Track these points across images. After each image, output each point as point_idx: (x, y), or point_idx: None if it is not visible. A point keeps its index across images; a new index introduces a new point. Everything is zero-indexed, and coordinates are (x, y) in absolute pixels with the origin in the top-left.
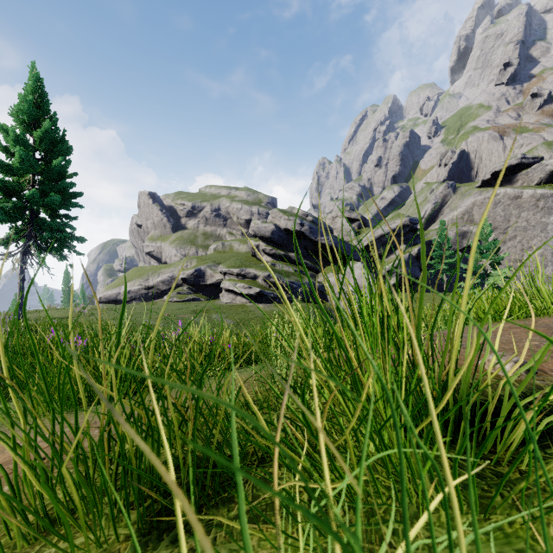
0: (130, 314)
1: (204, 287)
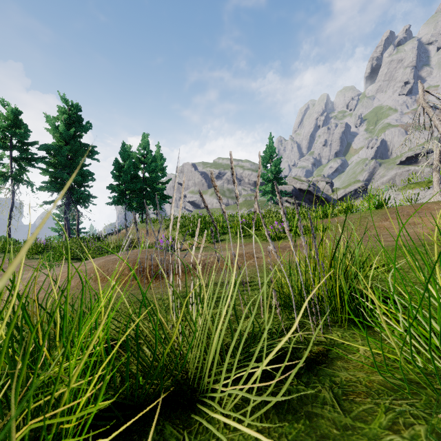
0: None
1: None
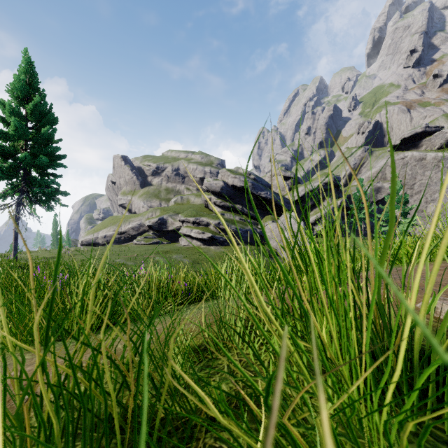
0: (96, 257)
1: (166, 232)
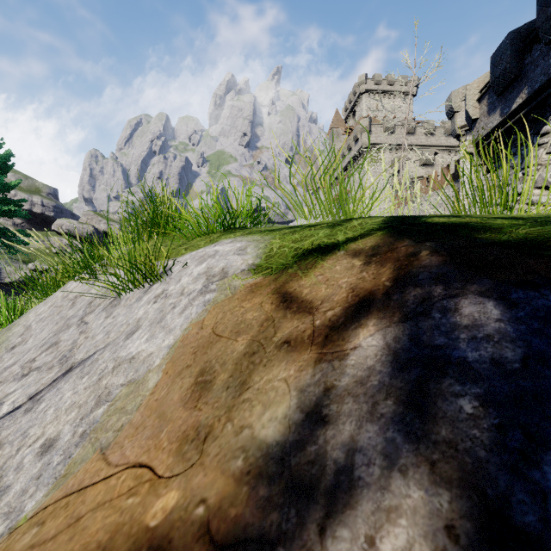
0: None
1: None
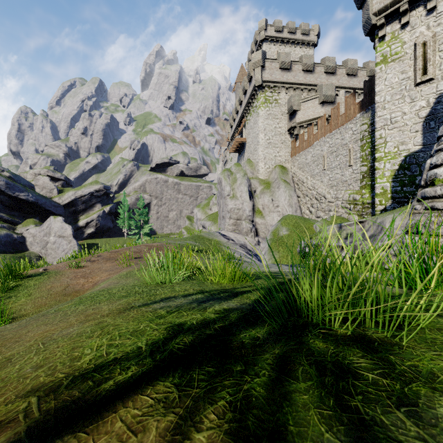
0: None
1: None
